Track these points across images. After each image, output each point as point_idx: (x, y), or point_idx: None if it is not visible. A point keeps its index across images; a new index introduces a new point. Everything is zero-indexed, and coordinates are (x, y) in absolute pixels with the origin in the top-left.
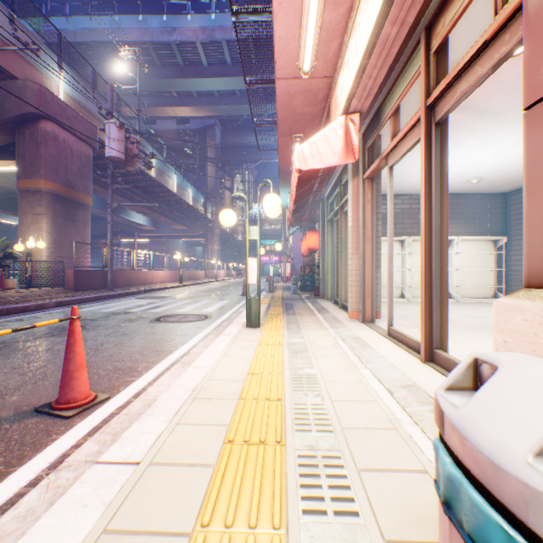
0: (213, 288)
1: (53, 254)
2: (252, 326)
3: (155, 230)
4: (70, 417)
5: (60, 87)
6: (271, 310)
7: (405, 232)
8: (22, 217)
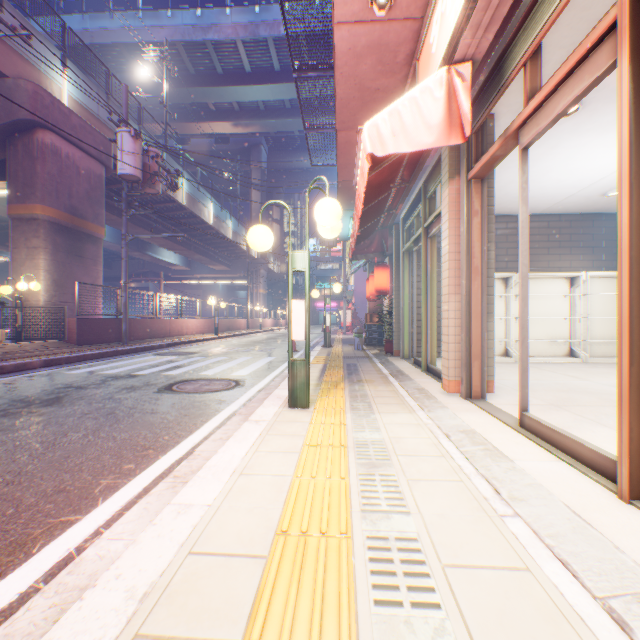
0: (255, 340)
1: (53, 298)
2: (297, 405)
3: (189, 270)
4: None
5: (64, 90)
6: (328, 374)
7: (510, 267)
8: (14, 252)
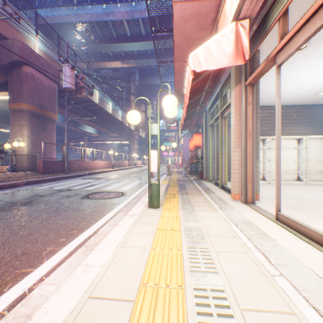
0: (132, 171)
1: (31, 150)
2: (153, 206)
3: (100, 136)
4: None
5: (36, 46)
6: (169, 189)
7: (265, 133)
8: (12, 127)
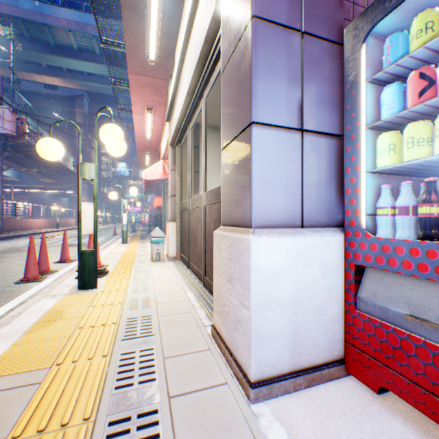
0: None
1: None
2: (125, 243)
3: (20, 181)
4: (69, 263)
5: None
6: (134, 239)
7: None
8: None
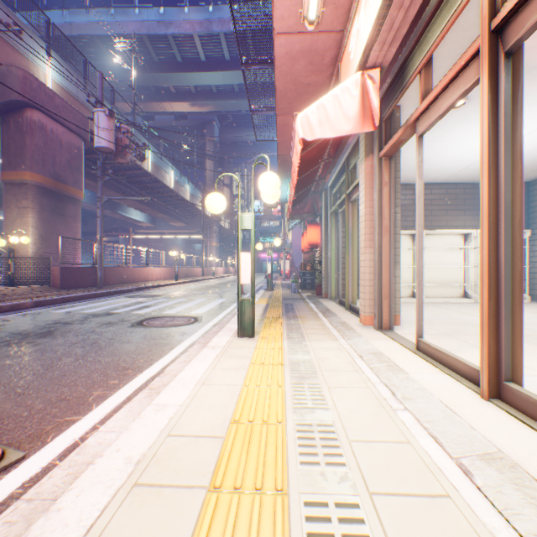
0: (209, 285)
1: (40, 250)
2: (245, 335)
3: (153, 227)
4: None
5: (48, 75)
6: (269, 312)
7: None
8: (7, 211)
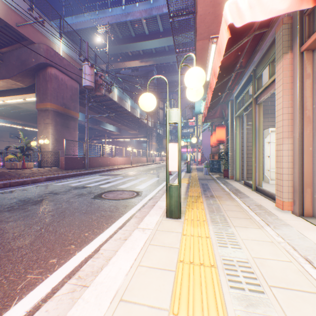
0: (150, 168)
1: (55, 147)
2: (172, 216)
3: (119, 134)
4: None
5: (60, 48)
6: (190, 191)
7: None
8: (39, 126)
